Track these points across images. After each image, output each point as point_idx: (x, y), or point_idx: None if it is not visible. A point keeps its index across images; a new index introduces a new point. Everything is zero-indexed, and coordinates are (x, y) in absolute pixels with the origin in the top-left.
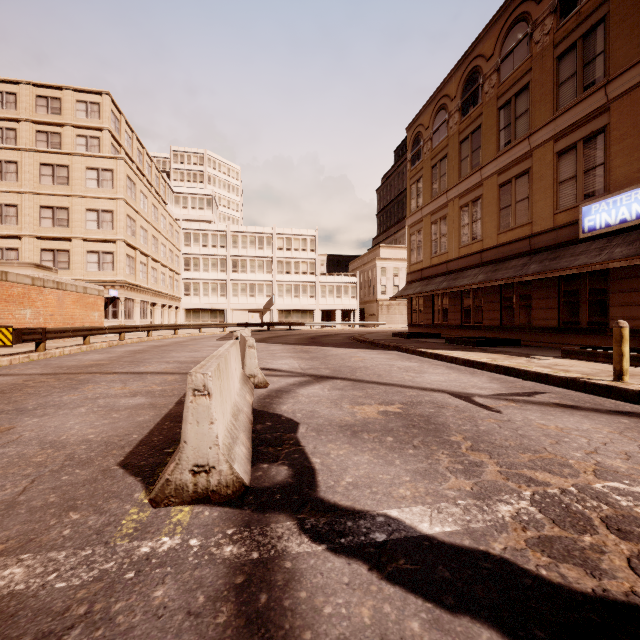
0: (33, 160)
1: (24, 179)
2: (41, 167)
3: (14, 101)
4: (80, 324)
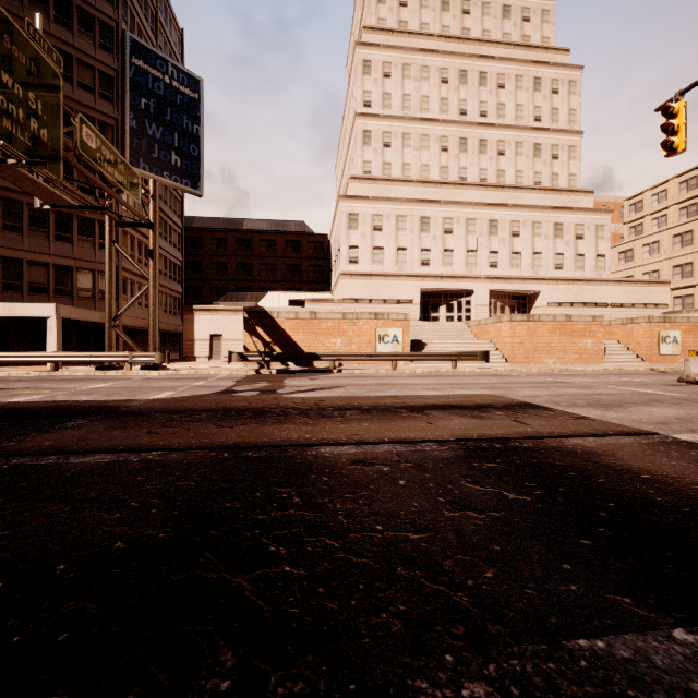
0: None
1: None
2: None
3: None
4: None
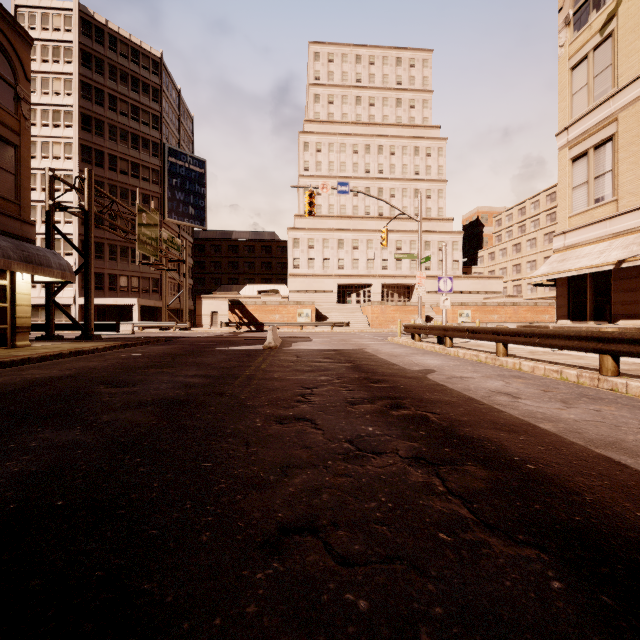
0: (541, 234)
1: (538, 245)
2: (544, 236)
3: (538, 204)
4: (531, 321)
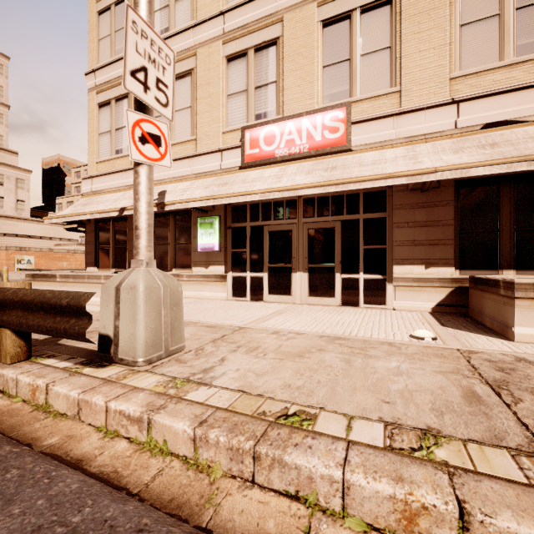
0: None
1: None
2: None
3: None
4: None
